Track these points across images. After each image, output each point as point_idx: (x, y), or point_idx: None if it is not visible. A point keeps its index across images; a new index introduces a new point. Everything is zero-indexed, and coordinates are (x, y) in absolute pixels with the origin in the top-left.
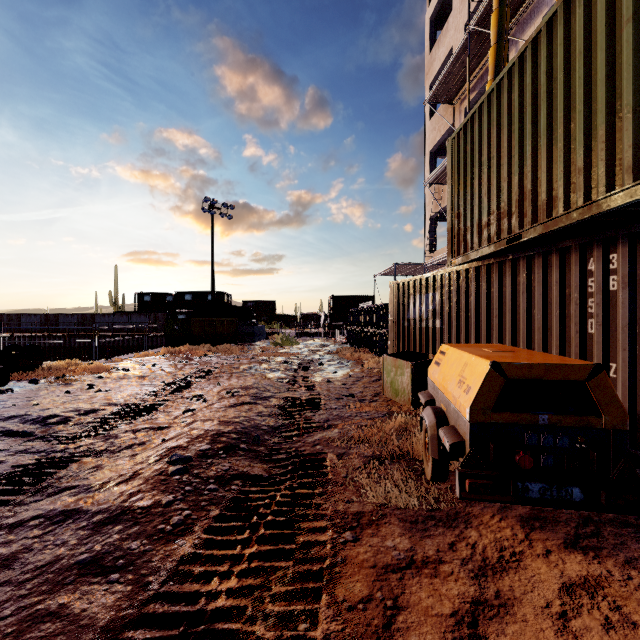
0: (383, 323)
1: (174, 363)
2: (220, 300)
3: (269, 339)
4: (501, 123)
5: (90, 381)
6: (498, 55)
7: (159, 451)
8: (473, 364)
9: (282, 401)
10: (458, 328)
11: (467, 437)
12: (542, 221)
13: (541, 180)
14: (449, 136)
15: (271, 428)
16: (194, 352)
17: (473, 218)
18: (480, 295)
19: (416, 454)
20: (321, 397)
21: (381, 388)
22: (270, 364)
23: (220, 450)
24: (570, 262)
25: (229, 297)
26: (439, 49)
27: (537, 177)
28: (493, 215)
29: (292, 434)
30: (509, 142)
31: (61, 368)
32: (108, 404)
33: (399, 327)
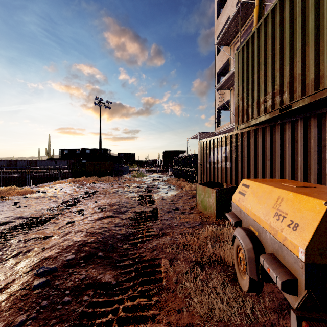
0: (193, 165)
1: (74, 188)
2: (105, 153)
3: (131, 173)
4: (275, 34)
5: (18, 200)
6: (259, 11)
7: (34, 261)
8: (293, 200)
9: (133, 214)
10: (242, 167)
11: (301, 277)
12: (311, 93)
13: (309, 66)
14: (227, 64)
15: (123, 236)
16: (87, 181)
17: (253, 99)
18: (257, 147)
19: (227, 261)
20: (158, 211)
21: (194, 204)
22: (129, 188)
23: (81, 259)
24: (325, 123)
25: (110, 151)
26: (222, 17)
27: (305, 64)
28: (268, 95)
29: (137, 241)
30: (281, 45)
31: (3, 191)
32: (18, 217)
33: (204, 167)
